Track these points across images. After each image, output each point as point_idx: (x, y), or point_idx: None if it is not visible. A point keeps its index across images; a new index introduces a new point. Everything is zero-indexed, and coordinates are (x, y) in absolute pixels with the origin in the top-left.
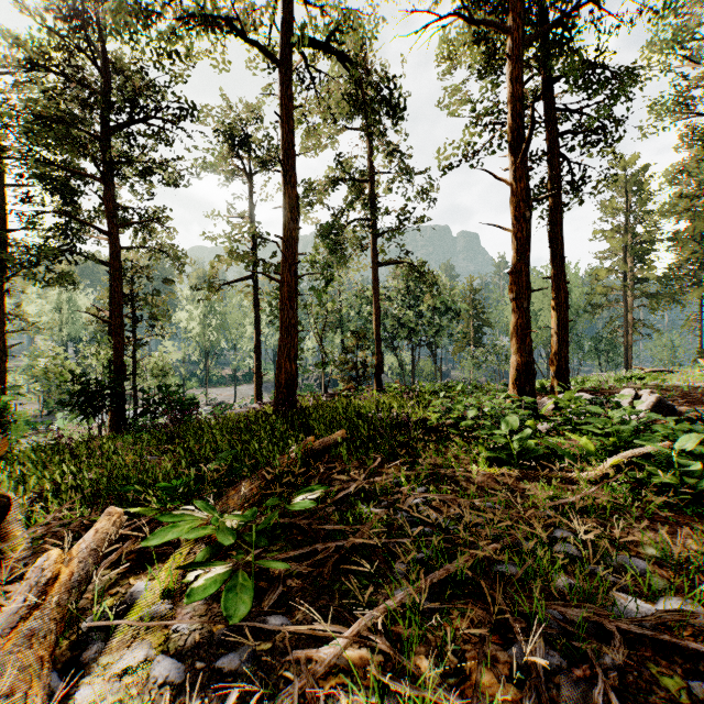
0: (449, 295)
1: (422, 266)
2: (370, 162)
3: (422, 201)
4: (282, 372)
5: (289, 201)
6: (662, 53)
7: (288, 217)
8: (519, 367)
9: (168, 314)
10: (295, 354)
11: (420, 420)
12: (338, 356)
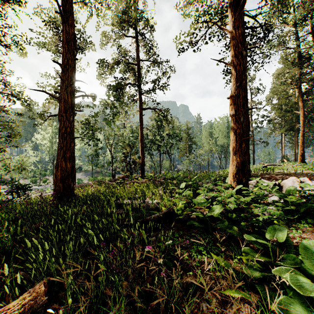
0: (177, 129)
1: (165, 110)
2: (137, 54)
3: (165, 77)
4: (58, 169)
5: (66, 36)
6: (274, 17)
7: (65, 48)
8: (239, 165)
9: (20, 133)
10: (71, 155)
11: (168, 212)
12: (120, 158)
